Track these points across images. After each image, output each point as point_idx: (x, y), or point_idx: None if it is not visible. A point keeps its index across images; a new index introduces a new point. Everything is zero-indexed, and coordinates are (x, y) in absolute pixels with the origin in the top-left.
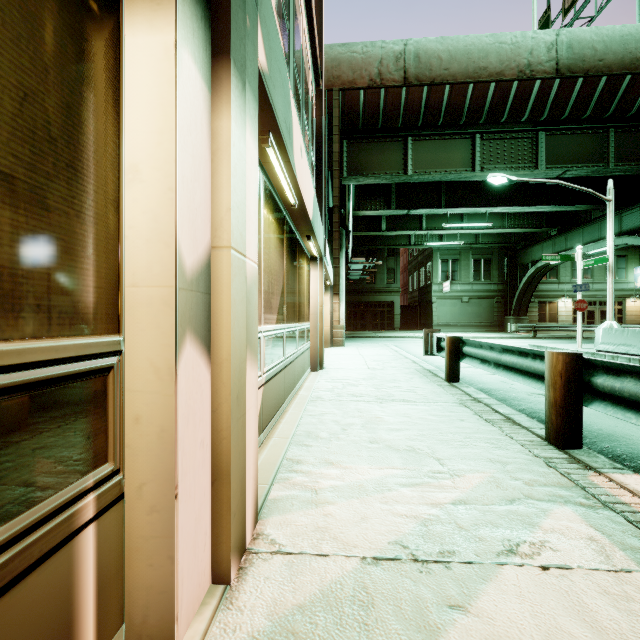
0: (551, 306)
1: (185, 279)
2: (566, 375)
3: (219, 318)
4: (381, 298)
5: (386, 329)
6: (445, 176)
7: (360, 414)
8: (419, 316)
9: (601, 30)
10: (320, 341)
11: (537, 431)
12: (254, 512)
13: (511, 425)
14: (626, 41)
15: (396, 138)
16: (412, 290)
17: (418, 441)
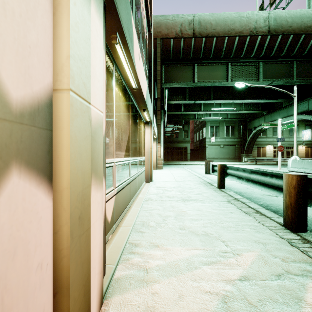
0: (263, 149)
1: (9, 110)
2: (297, 188)
3: (60, 151)
4: (181, 145)
5: (183, 160)
6: (213, 83)
7: (173, 209)
8: (199, 154)
9: (290, 12)
10: (150, 167)
11: (276, 219)
12: (100, 298)
13: (260, 215)
14: (302, 17)
15: (189, 64)
16: (196, 141)
17: (209, 228)
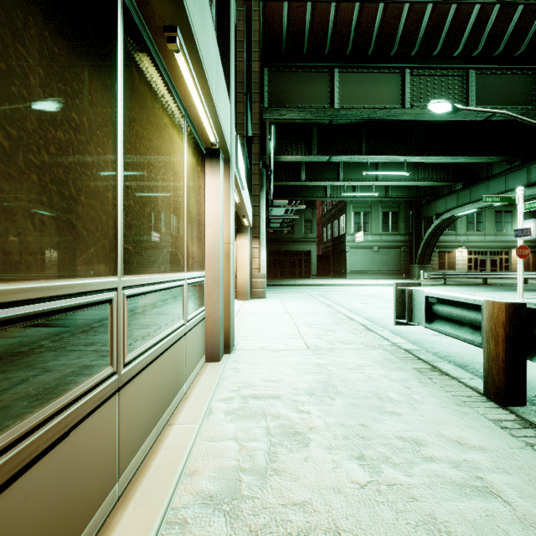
0: (449, 255)
1: None
2: None
3: None
4: (299, 247)
5: (303, 276)
6: (374, 112)
7: None
8: (332, 264)
9: None
10: (225, 304)
11: None
12: None
13: None
14: None
15: (322, 69)
16: (326, 241)
17: None
